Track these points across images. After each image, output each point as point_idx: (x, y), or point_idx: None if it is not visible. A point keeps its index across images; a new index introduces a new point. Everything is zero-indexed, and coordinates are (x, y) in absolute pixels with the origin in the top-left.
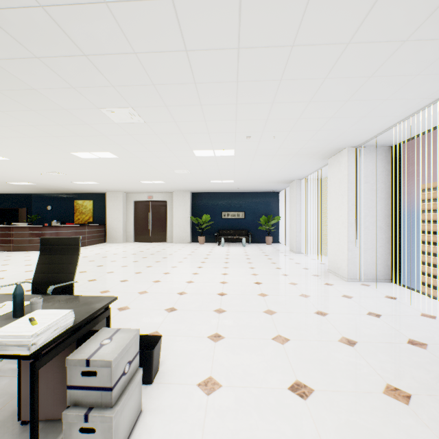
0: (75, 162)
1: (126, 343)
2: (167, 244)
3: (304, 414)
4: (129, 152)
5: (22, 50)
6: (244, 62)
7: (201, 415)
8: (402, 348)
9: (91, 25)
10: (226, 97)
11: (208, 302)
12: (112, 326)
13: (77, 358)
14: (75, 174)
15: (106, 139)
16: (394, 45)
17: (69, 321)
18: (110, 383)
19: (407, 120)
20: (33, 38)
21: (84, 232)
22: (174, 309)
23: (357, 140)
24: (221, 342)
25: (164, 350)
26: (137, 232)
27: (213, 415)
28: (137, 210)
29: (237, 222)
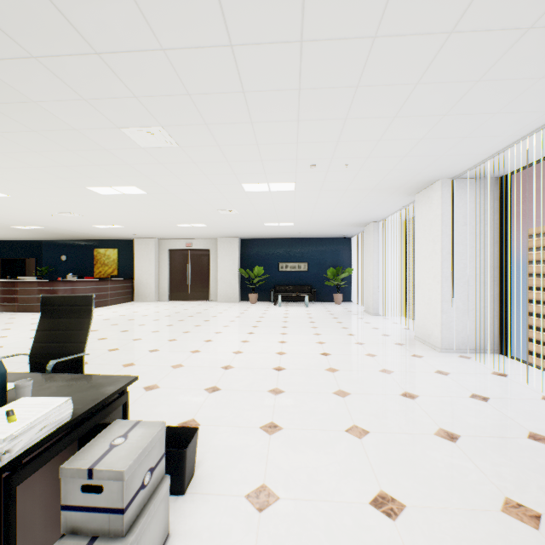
0: (93, 199)
1: (146, 443)
2: (210, 303)
3: (394, 542)
4: (160, 187)
5: (14, 47)
6: (309, 62)
7: (250, 542)
8: (522, 444)
9: (102, 9)
10: (284, 112)
11: (261, 379)
12: (136, 412)
13: (75, 467)
14: (94, 215)
15: (131, 169)
16: (513, 35)
17: (65, 414)
18: (122, 503)
19: (522, 141)
20: (26, 29)
21: (107, 288)
22: (217, 388)
23: (455, 169)
24: (278, 435)
25: (203, 445)
26: (173, 289)
27: (267, 542)
28: (173, 261)
29: (298, 276)
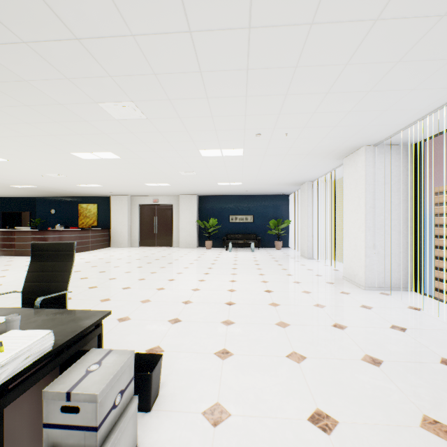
0: (76, 163)
1: (117, 369)
2: (173, 249)
3: None
4: (132, 152)
5: (7, 33)
6: (255, 45)
7: None
8: (436, 369)
9: (81, 1)
10: (234, 88)
11: (215, 312)
12: (110, 340)
13: (55, 390)
14: (78, 176)
15: (107, 138)
16: (429, 21)
17: (47, 345)
18: (95, 422)
19: (434, 114)
20: (17, 18)
21: (88, 236)
22: (178, 320)
23: (376, 137)
24: (230, 360)
25: (166, 368)
26: (142, 237)
27: None
28: (142, 214)
29: (245, 226)
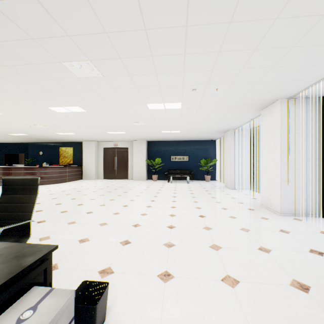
0: (53, 116)
1: (50, 319)
2: (128, 181)
3: None
4: (94, 106)
5: None
6: None
7: None
8: None
9: None
10: (175, 46)
11: (158, 235)
12: (70, 260)
13: None
14: (56, 126)
15: (74, 94)
16: None
17: None
18: None
19: None
20: None
21: (65, 171)
22: (128, 241)
23: (291, 91)
24: (171, 283)
25: (114, 291)
26: (106, 172)
27: None
28: (106, 155)
29: (182, 164)
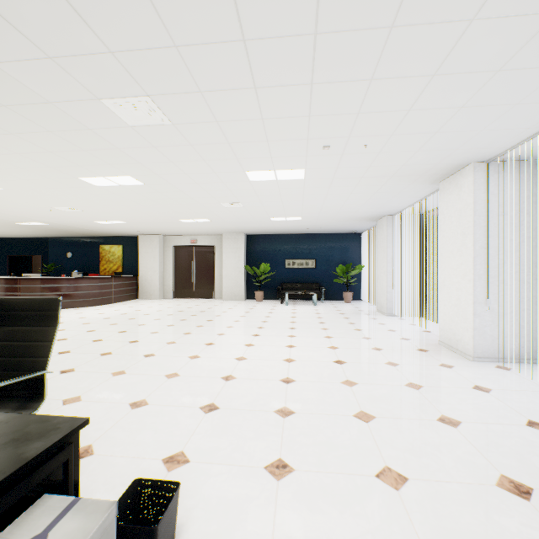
0: (88, 192)
1: None
2: (215, 301)
3: None
4: (157, 176)
5: None
6: None
7: None
8: None
9: None
10: (294, 70)
11: (266, 394)
12: (114, 439)
13: None
14: (94, 210)
15: (122, 155)
16: None
17: None
18: None
19: None
20: None
21: (110, 285)
22: (214, 406)
23: (492, 149)
24: (289, 481)
25: (190, 496)
26: (177, 286)
27: None
28: (177, 258)
29: (306, 273)
